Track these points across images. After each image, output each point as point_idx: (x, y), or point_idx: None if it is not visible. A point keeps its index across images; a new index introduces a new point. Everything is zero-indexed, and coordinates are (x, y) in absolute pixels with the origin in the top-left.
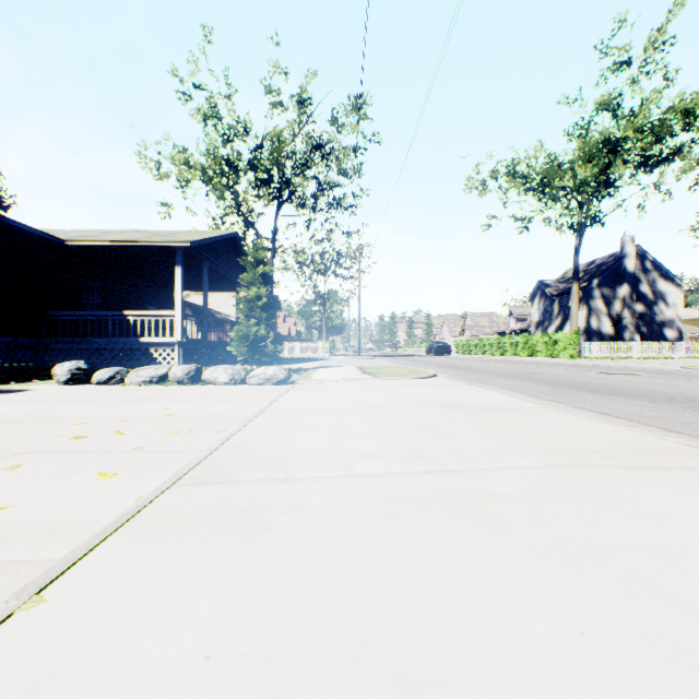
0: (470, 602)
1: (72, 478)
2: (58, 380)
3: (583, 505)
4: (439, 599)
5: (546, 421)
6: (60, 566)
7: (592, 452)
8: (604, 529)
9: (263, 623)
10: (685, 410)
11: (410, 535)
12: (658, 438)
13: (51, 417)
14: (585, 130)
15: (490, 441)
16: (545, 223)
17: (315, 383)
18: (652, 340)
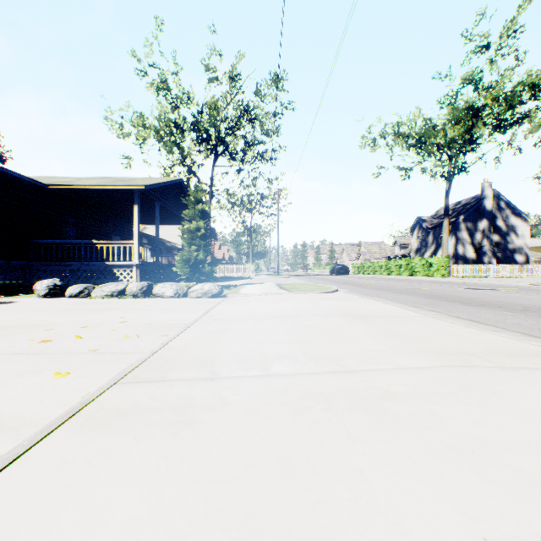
0: (374, 503)
1: (32, 377)
2: (38, 294)
3: (469, 403)
4: (345, 499)
5: (428, 327)
6: (1, 462)
7: (470, 354)
8: (491, 426)
9: (178, 525)
10: (539, 318)
11: (317, 432)
12: (522, 342)
13: (27, 324)
14: (454, 99)
15: (384, 345)
16: (422, 172)
17: (242, 297)
18: (505, 263)
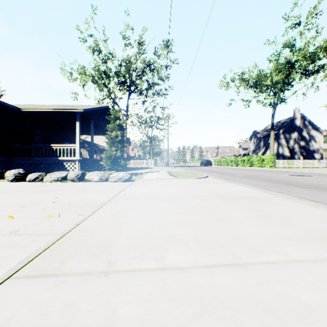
0: None
1: None
2: (7, 179)
3: None
4: None
5: (286, 207)
6: None
7: None
8: None
9: None
10: None
11: None
12: None
13: None
14: (278, 57)
15: (263, 228)
16: (257, 102)
17: (144, 181)
18: (308, 158)
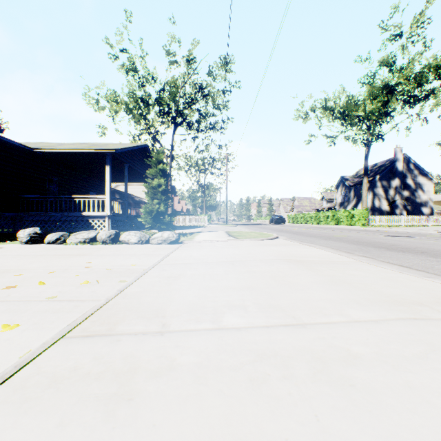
0: None
1: None
2: (21, 241)
3: None
4: None
5: (366, 273)
6: None
7: (419, 304)
8: None
9: None
10: None
11: (279, 416)
12: None
13: (0, 269)
14: (372, 79)
15: (331, 293)
16: (346, 139)
17: (196, 243)
18: (414, 214)
